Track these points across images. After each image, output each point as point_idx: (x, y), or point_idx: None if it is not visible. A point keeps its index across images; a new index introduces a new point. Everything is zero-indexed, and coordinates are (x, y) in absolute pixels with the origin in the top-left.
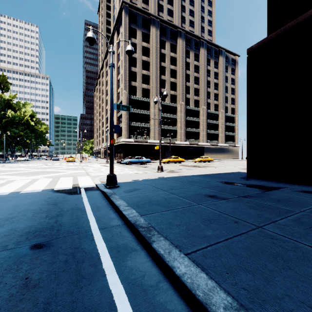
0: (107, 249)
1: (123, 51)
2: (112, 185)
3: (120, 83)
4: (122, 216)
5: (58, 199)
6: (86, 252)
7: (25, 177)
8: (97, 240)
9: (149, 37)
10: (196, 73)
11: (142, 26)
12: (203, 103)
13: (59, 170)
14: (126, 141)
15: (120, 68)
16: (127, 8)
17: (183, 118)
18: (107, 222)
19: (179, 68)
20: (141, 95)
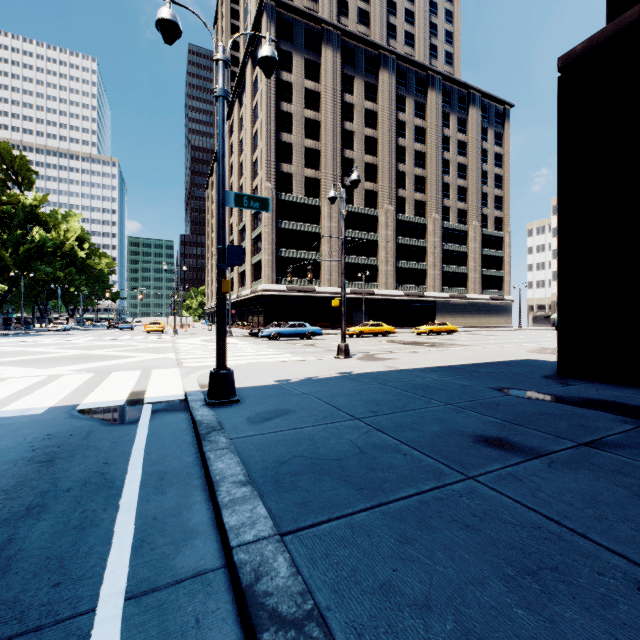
0: None
1: (263, 100)
2: (222, 399)
3: (258, 168)
4: (221, 528)
5: (69, 442)
6: None
7: (35, 371)
8: None
9: (319, 69)
10: (420, 144)
11: (304, 45)
12: (433, 208)
13: (120, 353)
14: (269, 290)
15: (258, 135)
16: (272, 8)
17: (391, 239)
18: (170, 551)
19: (383, 135)
20: (301, 193)
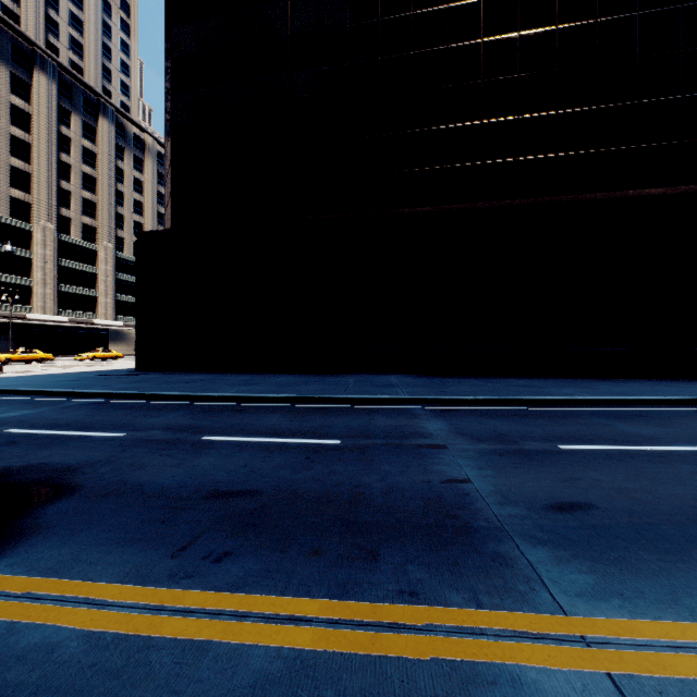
0: None
1: None
2: None
3: None
4: None
5: None
6: None
7: None
8: None
9: None
10: (90, 166)
11: None
12: (106, 236)
13: None
14: None
15: None
16: None
17: (52, 260)
18: None
19: (40, 143)
20: None
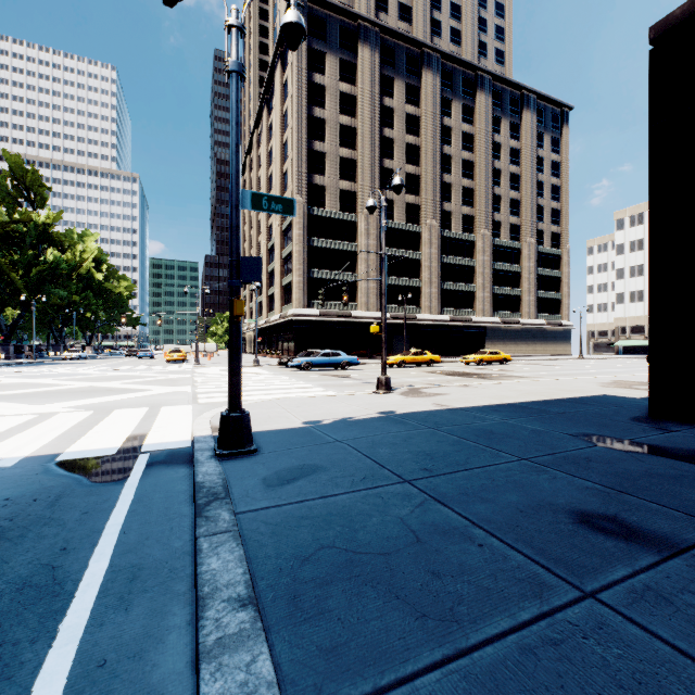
0: None
1: (294, 105)
2: (234, 449)
3: (289, 180)
4: None
5: (27, 512)
6: None
7: (27, 408)
8: None
9: (355, 70)
10: (467, 152)
11: (339, 44)
12: (483, 223)
13: (130, 386)
14: (301, 314)
15: (289, 144)
16: (304, 3)
17: (436, 258)
18: None
19: (426, 142)
20: (336, 207)
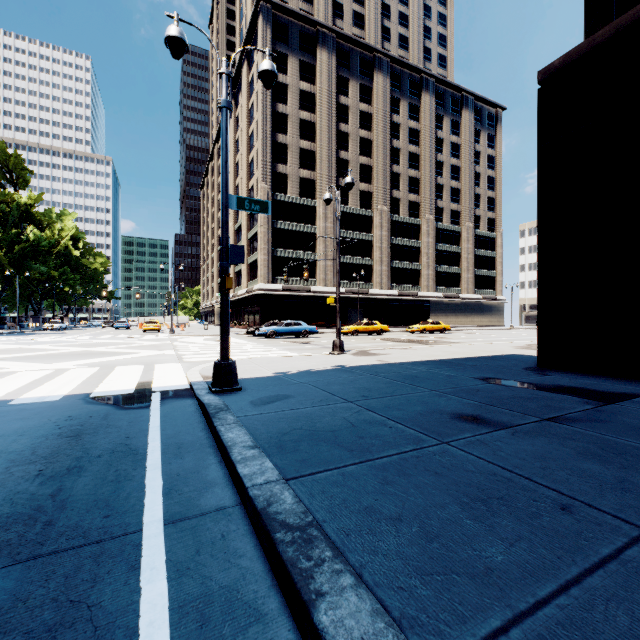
0: (171, 611)
1: (259, 101)
2: (225, 387)
3: (254, 168)
4: (236, 478)
5: (90, 422)
6: (96, 626)
7: (41, 365)
8: (147, 567)
9: (314, 71)
10: (414, 145)
11: (300, 47)
12: (427, 209)
13: (120, 350)
14: (265, 289)
15: (254, 136)
16: (268, 10)
17: (386, 240)
18: (195, 495)
19: (378, 136)
20: (297, 193)
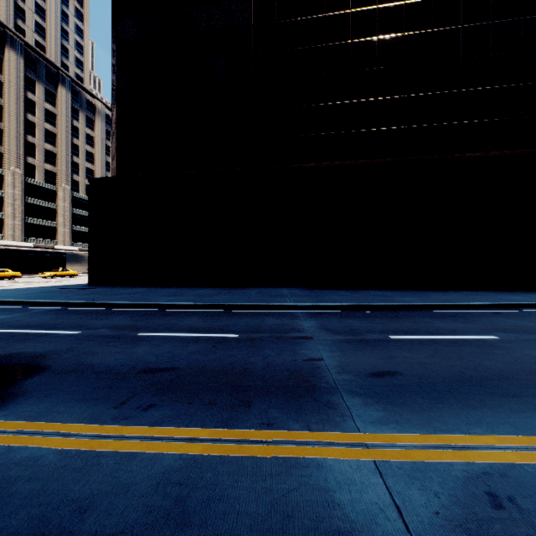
0: None
1: None
2: None
3: None
4: None
5: None
6: None
7: None
8: None
9: None
10: (51, 124)
11: None
12: (64, 179)
13: None
14: None
15: None
16: None
17: (20, 198)
18: None
19: (10, 105)
20: None
